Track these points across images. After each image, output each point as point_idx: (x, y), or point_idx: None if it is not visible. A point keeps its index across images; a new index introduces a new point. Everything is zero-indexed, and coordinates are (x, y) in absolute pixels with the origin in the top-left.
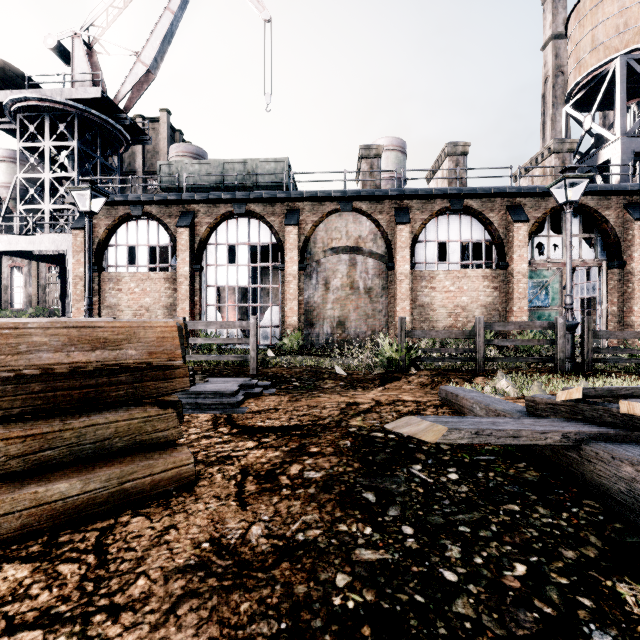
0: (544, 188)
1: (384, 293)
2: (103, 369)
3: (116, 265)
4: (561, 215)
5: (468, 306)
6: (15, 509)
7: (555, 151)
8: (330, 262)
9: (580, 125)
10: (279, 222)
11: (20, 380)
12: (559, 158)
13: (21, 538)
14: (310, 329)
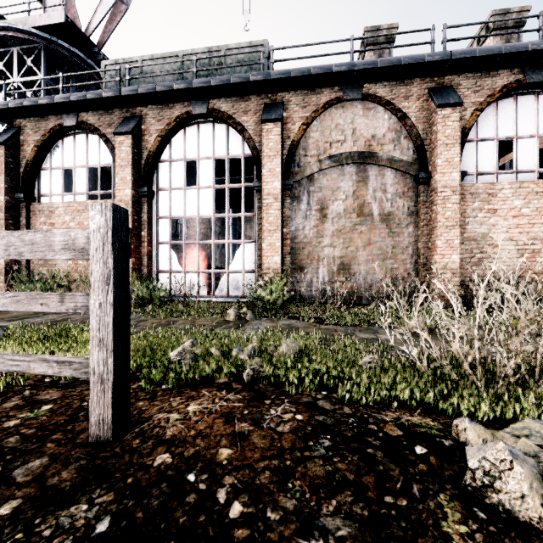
0: None
1: (411, 221)
2: None
3: (50, 194)
4: None
5: None
6: None
7: None
8: (328, 177)
9: None
10: (254, 122)
11: None
12: None
13: None
14: (298, 275)
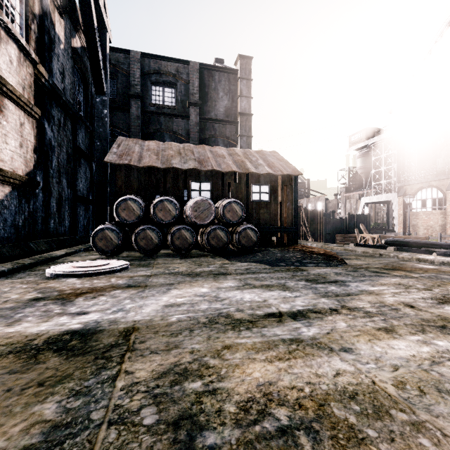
0: None
1: None
2: None
3: (416, 208)
4: None
5: None
6: None
7: None
8: None
9: None
10: None
11: None
12: None
13: None
14: None
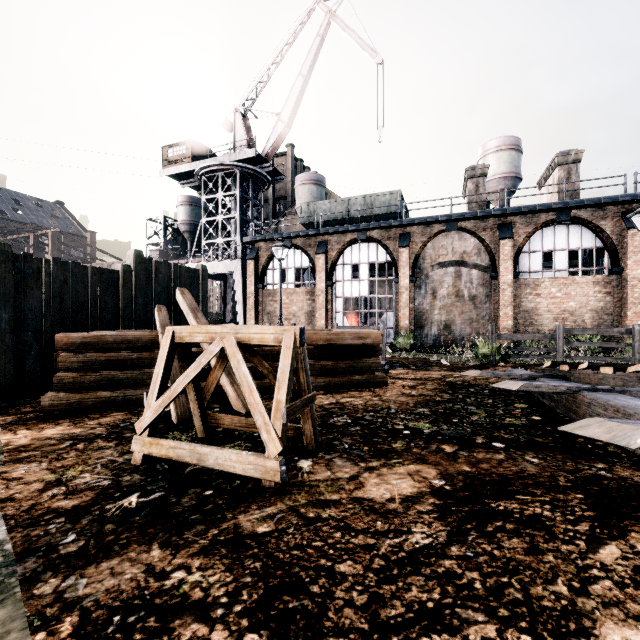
0: None
1: (488, 300)
2: (358, 346)
3: (273, 283)
4: None
5: (576, 311)
6: (348, 380)
7: None
8: (437, 275)
9: None
10: (393, 244)
11: (340, 348)
12: None
13: (349, 388)
14: (419, 331)
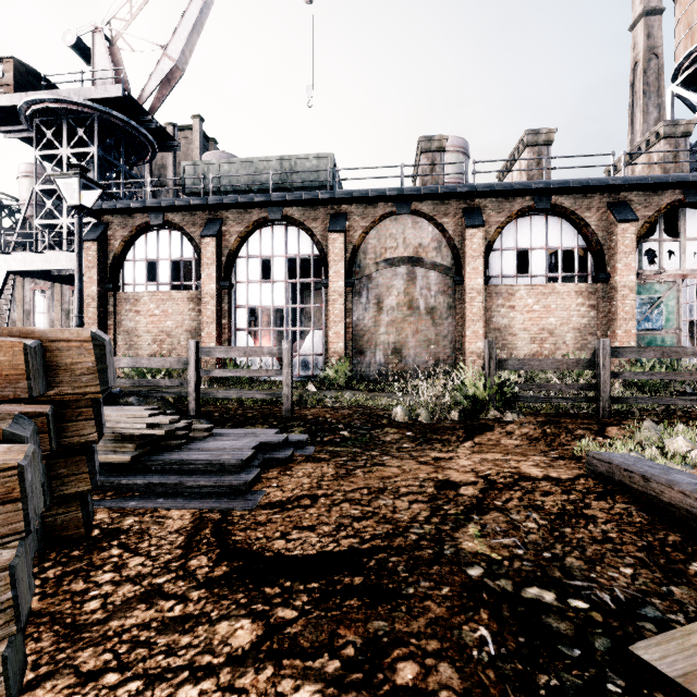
0: (659, 178)
1: (450, 314)
2: None
3: (134, 283)
4: (678, 213)
5: (557, 329)
6: None
7: (665, 136)
8: (383, 276)
9: (690, 108)
10: (322, 229)
11: None
12: (670, 144)
13: None
14: (359, 358)
